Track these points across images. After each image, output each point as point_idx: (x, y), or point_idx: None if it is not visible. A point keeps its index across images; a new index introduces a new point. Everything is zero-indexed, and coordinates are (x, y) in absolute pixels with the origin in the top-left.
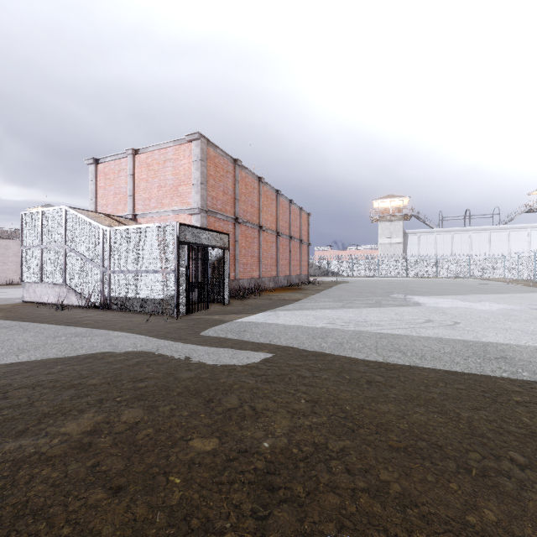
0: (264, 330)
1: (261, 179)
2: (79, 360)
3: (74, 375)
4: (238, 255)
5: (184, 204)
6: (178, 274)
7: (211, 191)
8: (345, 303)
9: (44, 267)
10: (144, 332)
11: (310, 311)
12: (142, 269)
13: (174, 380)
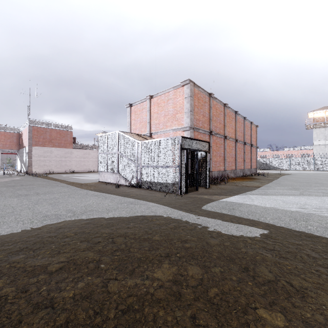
0: (248, 209)
1: (225, 104)
2: (139, 220)
3: (142, 231)
4: (211, 156)
5: (179, 125)
6: (181, 168)
7: (195, 115)
8: (301, 191)
9: (108, 163)
10: (166, 204)
11: (275, 196)
12: (159, 165)
13: (206, 244)
